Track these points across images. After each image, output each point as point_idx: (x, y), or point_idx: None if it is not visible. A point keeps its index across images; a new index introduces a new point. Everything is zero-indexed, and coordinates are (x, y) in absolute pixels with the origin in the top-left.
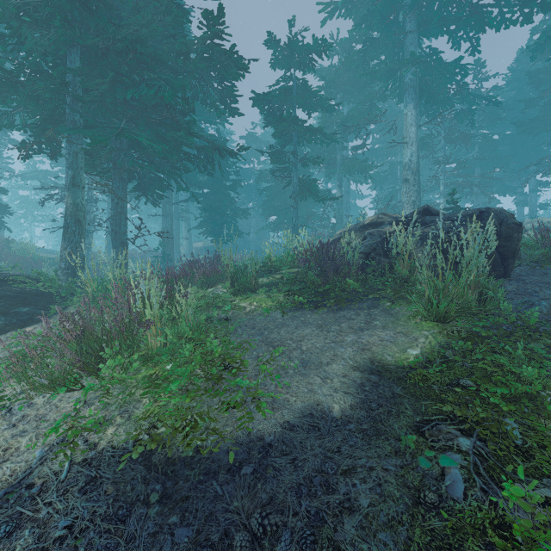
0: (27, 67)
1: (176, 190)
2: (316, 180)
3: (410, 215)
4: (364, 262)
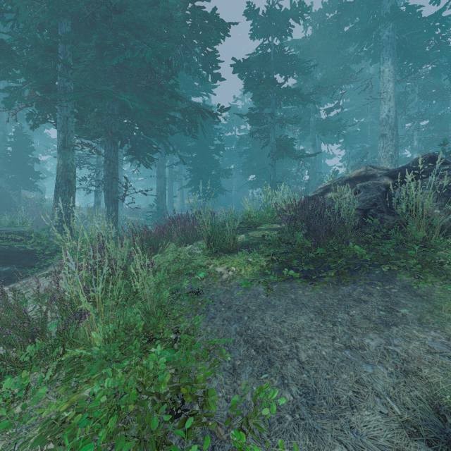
0: (27, 42)
1: (170, 156)
2: (293, 139)
3: (412, 165)
4: (361, 219)
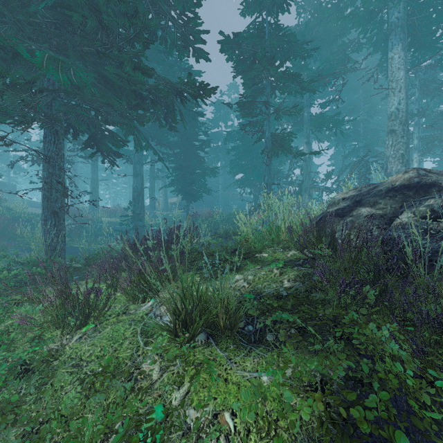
0: None
1: (151, 152)
2: (291, 133)
3: None
4: None
